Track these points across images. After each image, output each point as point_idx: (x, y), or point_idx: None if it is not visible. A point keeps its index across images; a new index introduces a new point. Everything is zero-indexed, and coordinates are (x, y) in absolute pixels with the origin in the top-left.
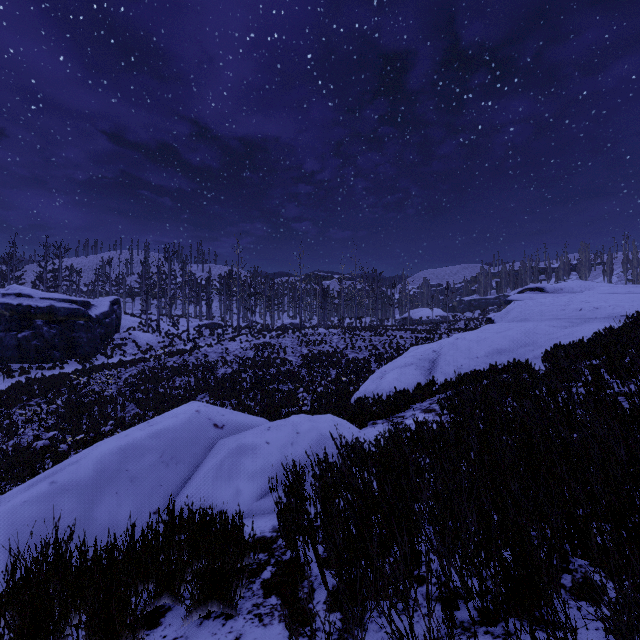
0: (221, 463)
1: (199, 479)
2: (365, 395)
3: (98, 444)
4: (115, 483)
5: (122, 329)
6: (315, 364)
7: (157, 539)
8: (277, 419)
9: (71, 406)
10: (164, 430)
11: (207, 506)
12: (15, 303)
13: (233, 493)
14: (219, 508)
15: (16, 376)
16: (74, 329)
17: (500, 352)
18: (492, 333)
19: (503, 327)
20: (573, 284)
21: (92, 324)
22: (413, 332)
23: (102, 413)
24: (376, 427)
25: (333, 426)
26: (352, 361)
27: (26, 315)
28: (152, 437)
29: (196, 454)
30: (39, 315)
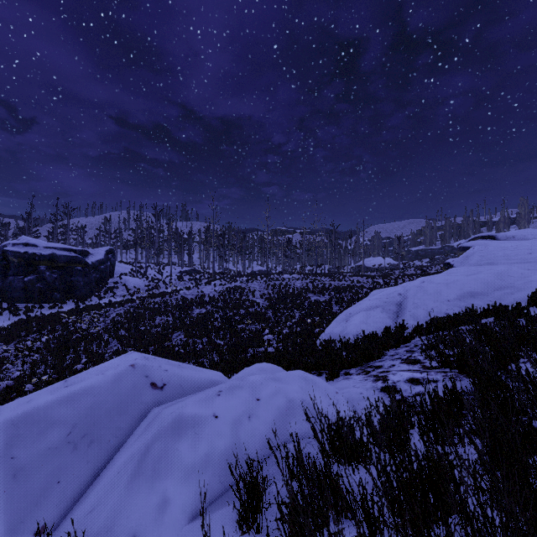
0: (147, 449)
1: (112, 475)
2: (331, 338)
3: None
4: None
5: (116, 274)
6: (280, 306)
7: None
8: (241, 362)
9: (61, 342)
10: (82, 393)
11: (113, 528)
12: (22, 251)
13: (156, 504)
14: (131, 533)
15: (21, 314)
16: (72, 274)
17: (473, 295)
18: (461, 276)
19: (471, 270)
20: (525, 232)
21: (88, 270)
22: (369, 277)
23: (86, 349)
24: (351, 380)
25: (304, 387)
26: (314, 303)
27: (31, 261)
28: (63, 404)
29: (120, 428)
30: (42, 262)
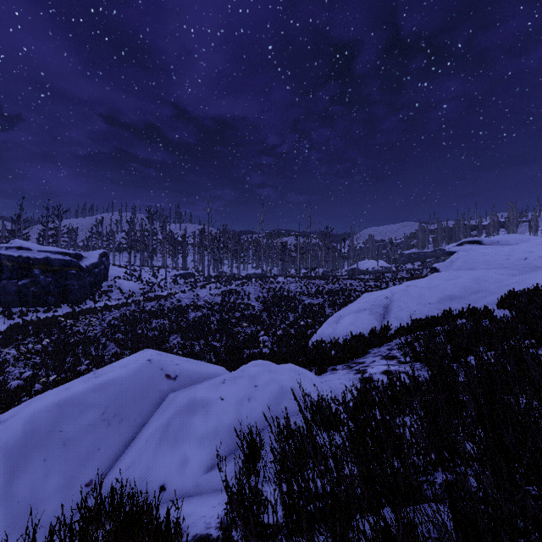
0: (168, 423)
1: (142, 443)
2: (322, 339)
3: (34, 399)
4: (44, 447)
5: (110, 278)
6: (275, 309)
7: (73, 535)
8: (239, 362)
9: (59, 345)
10: (110, 382)
11: (147, 479)
12: (16, 255)
13: (179, 462)
14: (161, 482)
15: (16, 318)
16: (67, 277)
17: (452, 298)
18: (442, 280)
19: (452, 275)
20: (508, 237)
21: (83, 273)
22: (362, 281)
23: (85, 352)
24: (337, 374)
25: (294, 377)
26: (308, 306)
27: (25, 265)
28: (95, 390)
29: (143, 410)
30: (36, 265)
